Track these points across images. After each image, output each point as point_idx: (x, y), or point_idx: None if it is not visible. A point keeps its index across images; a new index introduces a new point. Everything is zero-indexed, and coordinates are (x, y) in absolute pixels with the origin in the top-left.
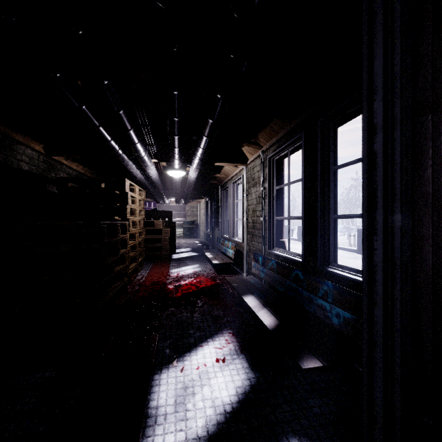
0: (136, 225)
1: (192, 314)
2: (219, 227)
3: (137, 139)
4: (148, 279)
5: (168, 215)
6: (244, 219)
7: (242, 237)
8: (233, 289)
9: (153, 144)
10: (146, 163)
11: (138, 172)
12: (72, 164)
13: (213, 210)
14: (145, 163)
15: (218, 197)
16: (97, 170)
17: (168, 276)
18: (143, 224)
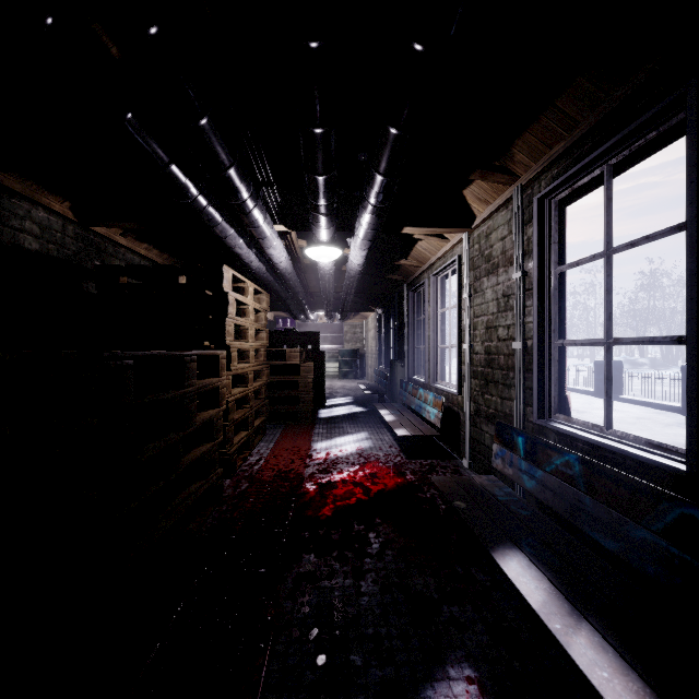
0: (248, 358)
1: (357, 582)
2: (404, 361)
3: (228, 156)
4: (270, 464)
5: (312, 339)
6: (463, 345)
7: (458, 384)
8: (446, 502)
9: (272, 182)
10: (261, 229)
11: (252, 255)
12: (138, 246)
13: (390, 331)
14: (258, 229)
15: (402, 306)
16: (186, 259)
17: (308, 459)
18: (264, 355)
